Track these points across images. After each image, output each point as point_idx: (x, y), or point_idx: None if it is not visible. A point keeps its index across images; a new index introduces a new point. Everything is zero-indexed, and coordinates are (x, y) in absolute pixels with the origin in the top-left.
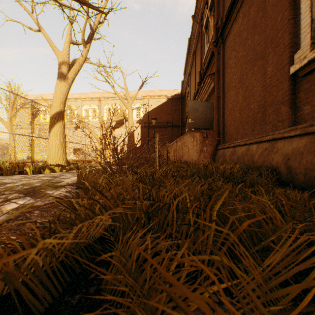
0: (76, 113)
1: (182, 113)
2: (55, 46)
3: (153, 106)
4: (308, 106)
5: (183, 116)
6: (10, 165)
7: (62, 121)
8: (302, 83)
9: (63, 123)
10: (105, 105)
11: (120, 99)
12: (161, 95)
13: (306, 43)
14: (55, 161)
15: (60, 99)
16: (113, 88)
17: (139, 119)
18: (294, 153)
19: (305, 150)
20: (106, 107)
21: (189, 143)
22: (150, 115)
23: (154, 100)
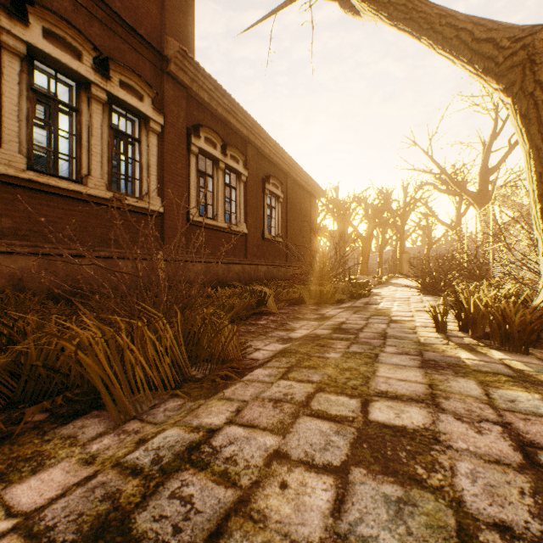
0: None
1: None
2: None
3: None
4: (11, 220)
5: None
6: None
7: None
8: (0, 189)
9: None
10: None
11: None
12: None
13: (14, 151)
14: None
15: None
16: None
17: None
18: (29, 273)
19: (44, 270)
20: None
21: None
22: None
23: None
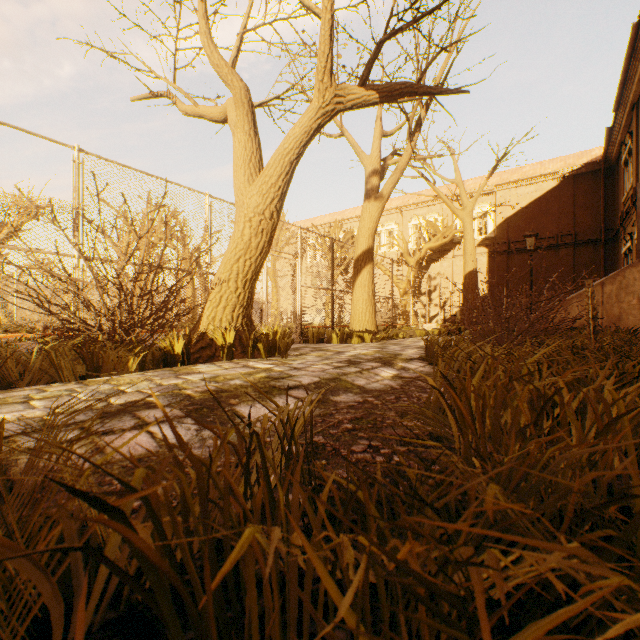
0: None
1: (608, 207)
2: (362, 151)
3: (520, 202)
4: None
5: (611, 215)
6: (315, 330)
7: (370, 264)
8: None
9: (371, 267)
10: (409, 220)
11: (447, 205)
12: (542, 174)
13: None
14: (362, 326)
15: (369, 230)
16: (434, 187)
17: (484, 237)
18: None
19: None
20: (411, 223)
21: (639, 287)
22: (512, 226)
23: (521, 189)
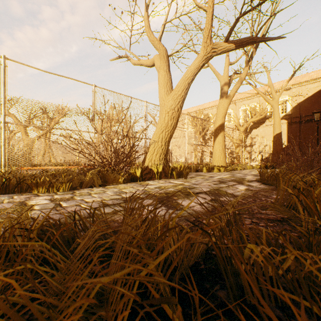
0: (213, 121)
1: None
2: (218, 73)
3: (308, 93)
4: None
5: None
6: (195, 165)
7: (223, 131)
8: None
9: (223, 133)
10: (240, 107)
11: (263, 98)
12: None
13: None
14: (219, 163)
15: (222, 114)
16: (255, 88)
17: (284, 114)
18: None
19: None
20: (241, 109)
21: None
22: (303, 107)
23: (309, 85)
